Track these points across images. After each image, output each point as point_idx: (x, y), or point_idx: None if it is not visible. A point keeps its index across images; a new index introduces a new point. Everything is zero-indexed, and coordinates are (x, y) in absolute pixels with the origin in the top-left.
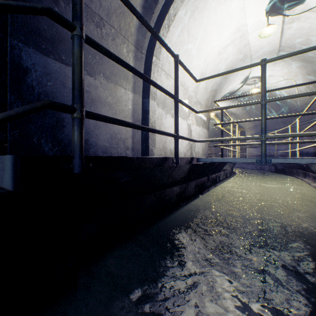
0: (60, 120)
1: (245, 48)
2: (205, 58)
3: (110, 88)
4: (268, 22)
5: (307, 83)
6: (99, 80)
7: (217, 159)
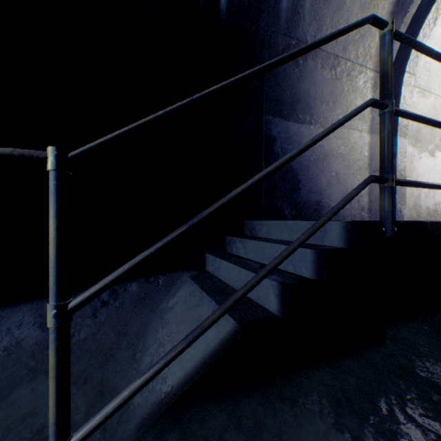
0: (297, 182)
1: None
2: None
3: (343, 135)
4: None
5: None
6: None
7: None
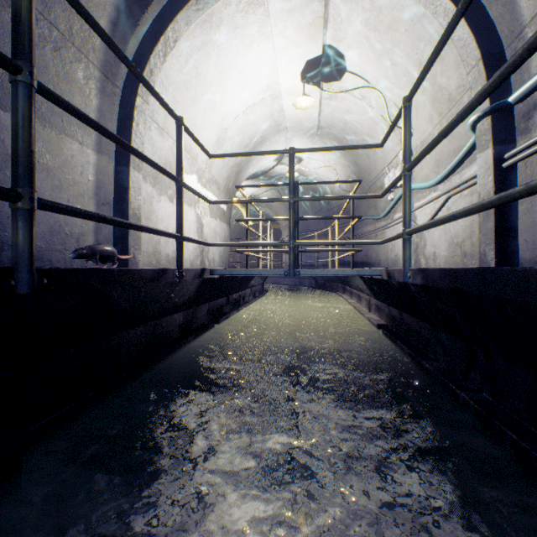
0: None
1: (279, 115)
2: (224, 115)
3: (50, 138)
4: (304, 91)
5: (339, 181)
6: None
7: (239, 271)
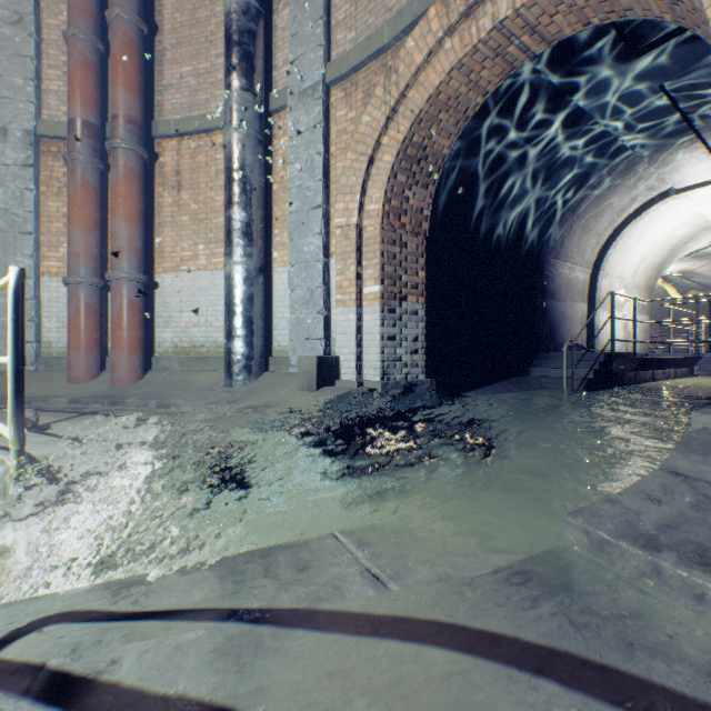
0: (554, 333)
1: (705, 222)
2: (647, 244)
3: (571, 305)
4: None
5: None
6: (567, 303)
7: (662, 354)
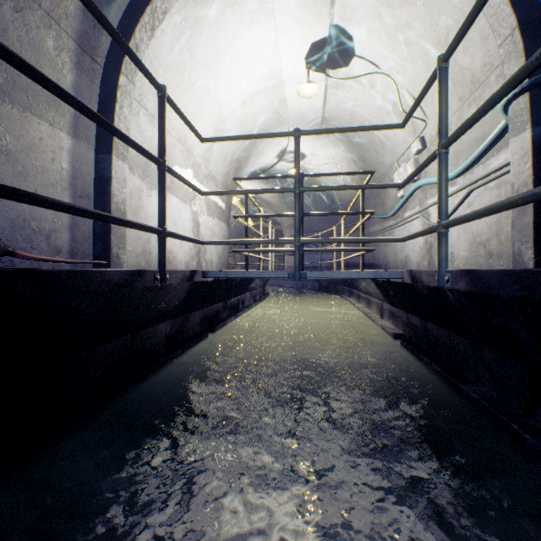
0: None
1: (281, 106)
2: (221, 105)
3: (10, 115)
4: (308, 77)
5: (348, 173)
6: None
7: (236, 273)
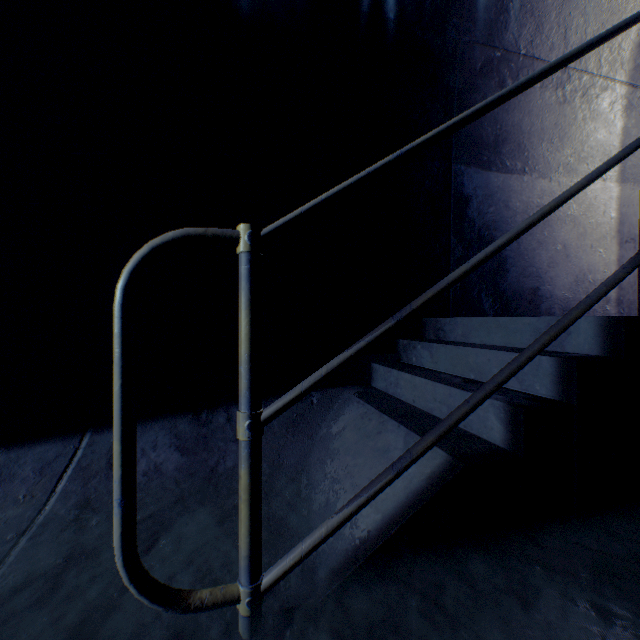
0: (502, 261)
1: None
2: None
3: None
4: None
5: None
6: (556, 179)
7: None
